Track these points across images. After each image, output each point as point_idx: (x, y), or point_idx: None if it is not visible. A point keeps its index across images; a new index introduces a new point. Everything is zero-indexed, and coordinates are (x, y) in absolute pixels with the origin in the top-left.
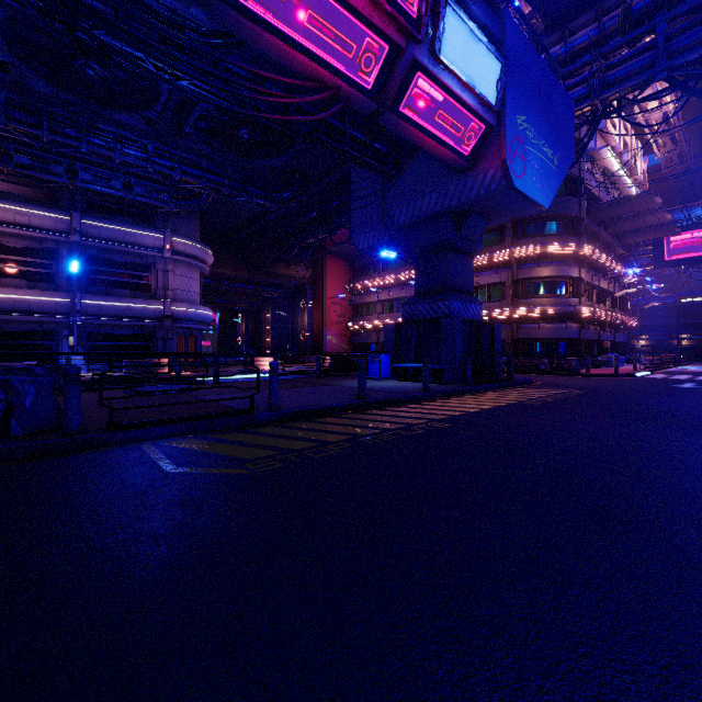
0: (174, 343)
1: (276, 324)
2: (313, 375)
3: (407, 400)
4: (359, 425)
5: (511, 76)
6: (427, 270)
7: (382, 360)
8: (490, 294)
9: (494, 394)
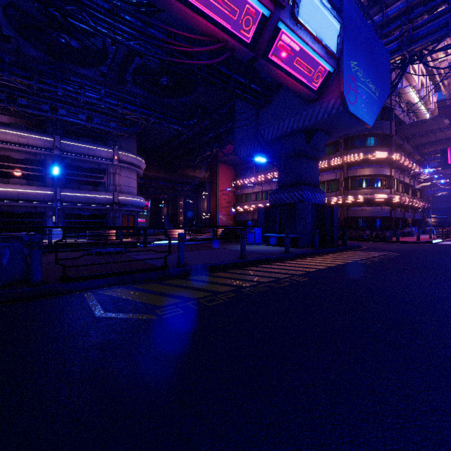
0: (120, 220)
1: (186, 208)
2: (209, 241)
3: (274, 260)
4: (241, 278)
5: (347, 33)
6: (286, 170)
7: (256, 231)
8: (328, 187)
9: (335, 255)
